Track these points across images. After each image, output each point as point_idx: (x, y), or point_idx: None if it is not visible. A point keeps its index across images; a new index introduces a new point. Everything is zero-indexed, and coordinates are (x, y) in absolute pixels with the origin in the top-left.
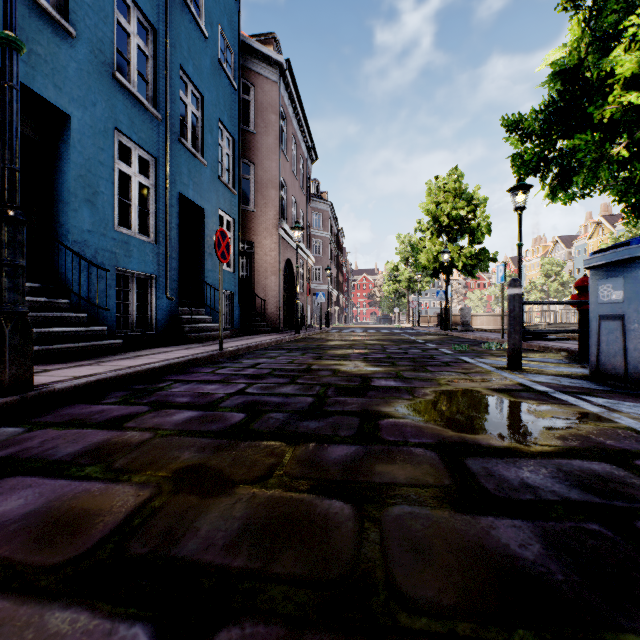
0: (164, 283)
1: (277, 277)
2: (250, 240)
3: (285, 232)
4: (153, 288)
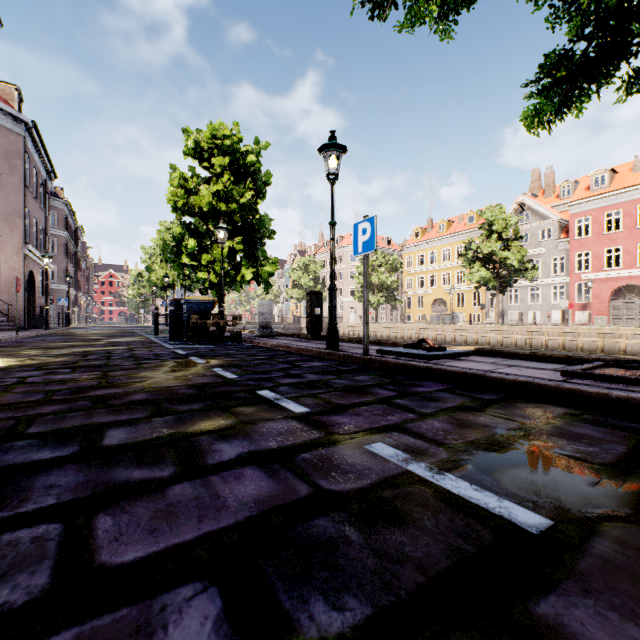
0: None
1: (23, 287)
2: None
3: (30, 251)
4: None
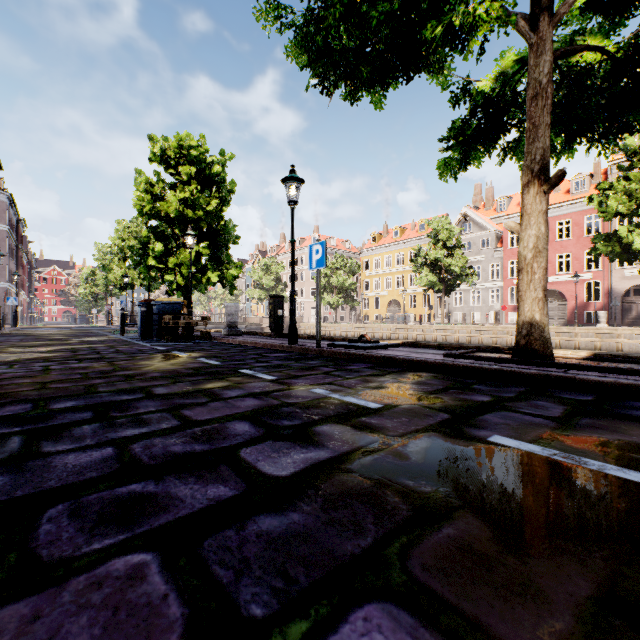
0: None
1: None
2: None
3: None
4: None
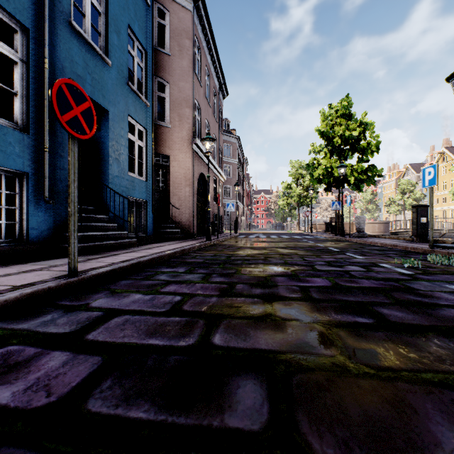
0: (43, 183)
1: (191, 188)
2: (165, 153)
3: (199, 148)
4: (24, 188)
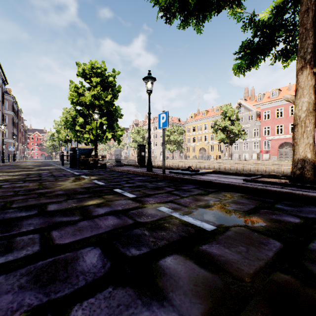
0: None
1: None
2: None
3: None
4: None
